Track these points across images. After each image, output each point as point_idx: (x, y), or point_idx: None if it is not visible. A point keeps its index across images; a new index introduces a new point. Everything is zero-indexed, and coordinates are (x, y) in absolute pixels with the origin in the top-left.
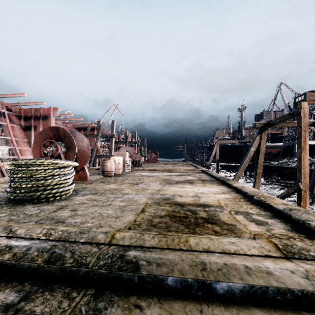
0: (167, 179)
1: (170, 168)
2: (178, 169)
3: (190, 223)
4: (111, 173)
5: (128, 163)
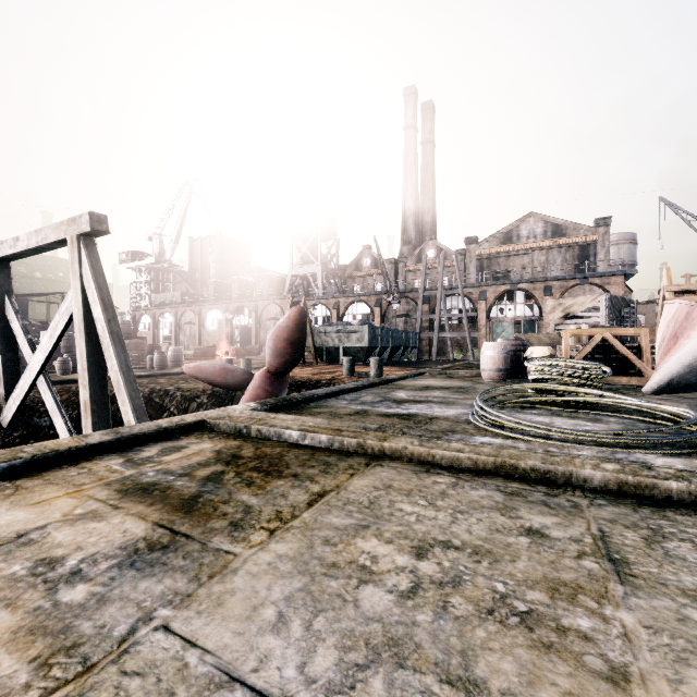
0: None
1: None
2: None
3: (269, 459)
4: None
5: None
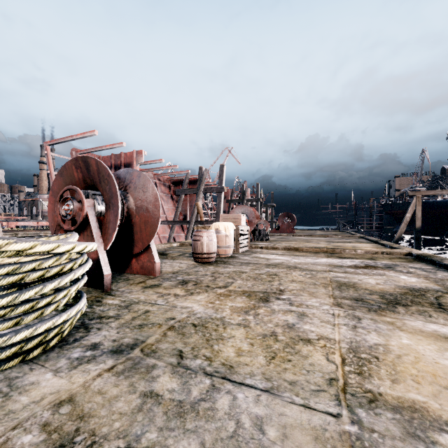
0: (345, 283)
1: (323, 244)
2: (348, 248)
3: None
4: (210, 258)
5: (244, 234)
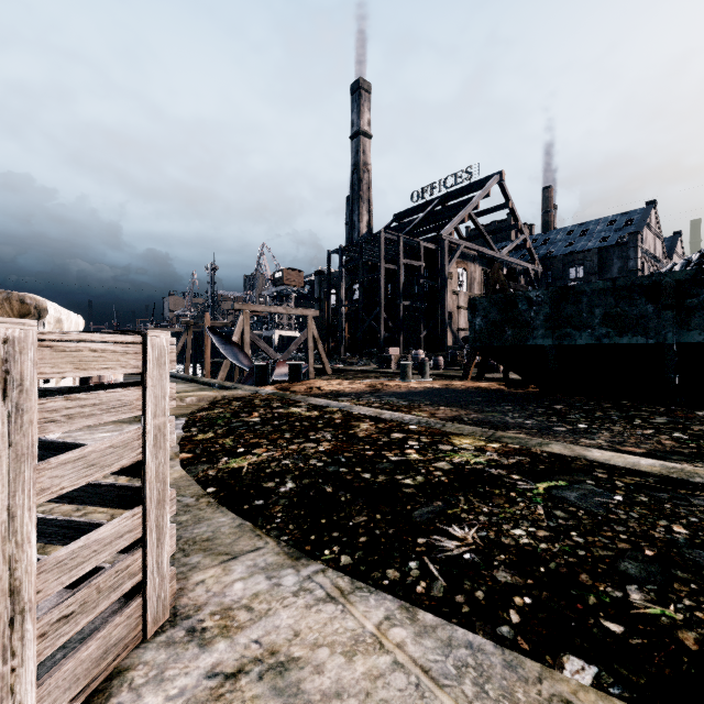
0: None
1: None
2: None
3: None
4: None
5: None
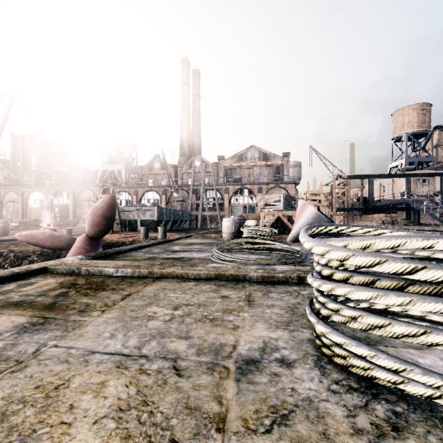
0: None
1: None
2: None
3: (96, 284)
4: None
5: None
